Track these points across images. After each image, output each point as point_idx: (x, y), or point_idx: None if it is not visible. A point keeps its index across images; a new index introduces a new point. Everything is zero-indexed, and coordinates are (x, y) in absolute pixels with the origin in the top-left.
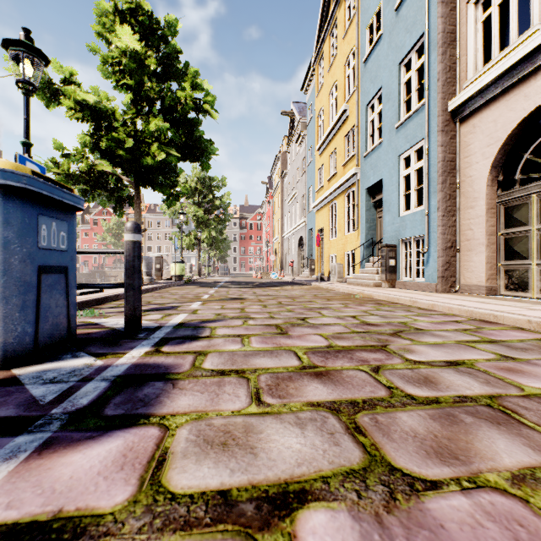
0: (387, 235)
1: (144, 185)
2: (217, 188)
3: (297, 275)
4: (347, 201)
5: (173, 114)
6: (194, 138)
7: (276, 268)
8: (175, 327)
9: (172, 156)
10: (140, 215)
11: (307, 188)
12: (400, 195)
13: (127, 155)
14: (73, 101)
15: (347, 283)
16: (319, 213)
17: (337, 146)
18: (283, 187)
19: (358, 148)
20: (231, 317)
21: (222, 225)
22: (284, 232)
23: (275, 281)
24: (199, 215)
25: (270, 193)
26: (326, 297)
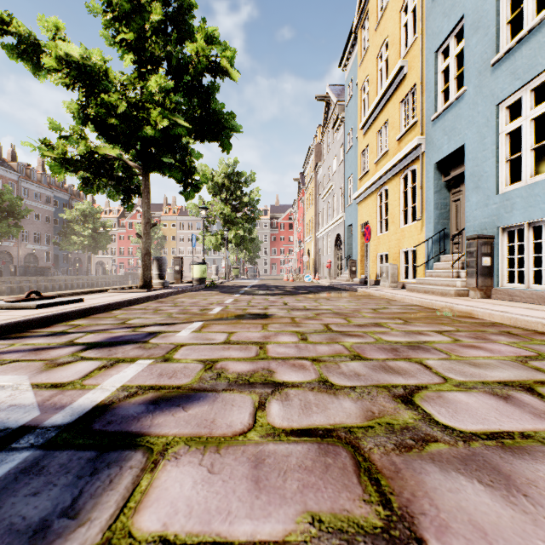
0: (474, 222)
1: (151, 169)
2: (245, 184)
3: (334, 278)
4: (403, 185)
5: (183, 76)
6: (212, 110)
7: (309, 270)
8: (54, 439)
9: (180, 126)
10: (149, 207)
11: (346, 179)
12: (499, 162)
13: (122, 124)
14: (55, 58)
15: (408, 290)
16: (363, 204)
17: (389, 118)
18: (317, 181)
19: (422, 111)
20: (231, 379)
21: (251, 223)
22: (318, 230)
23: (310, 284)
24: (225, 212)
25: (302, 191)
26: (398, 316)
